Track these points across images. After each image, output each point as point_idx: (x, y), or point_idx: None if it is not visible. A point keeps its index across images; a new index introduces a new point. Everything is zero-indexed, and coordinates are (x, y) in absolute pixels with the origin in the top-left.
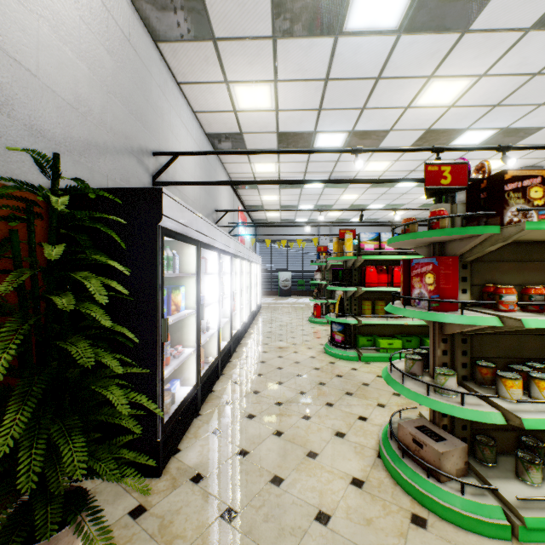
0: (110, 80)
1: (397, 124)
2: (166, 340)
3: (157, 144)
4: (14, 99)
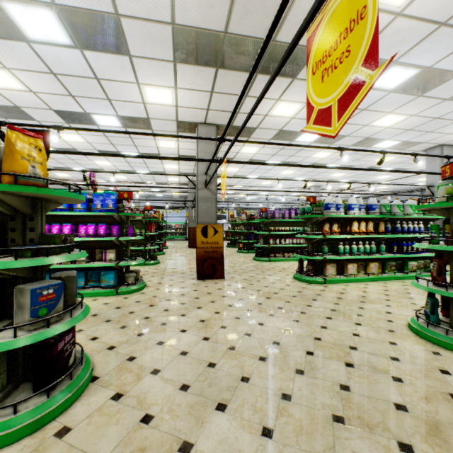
0: None
1: (102, 168)
2: None
3: None
4: None
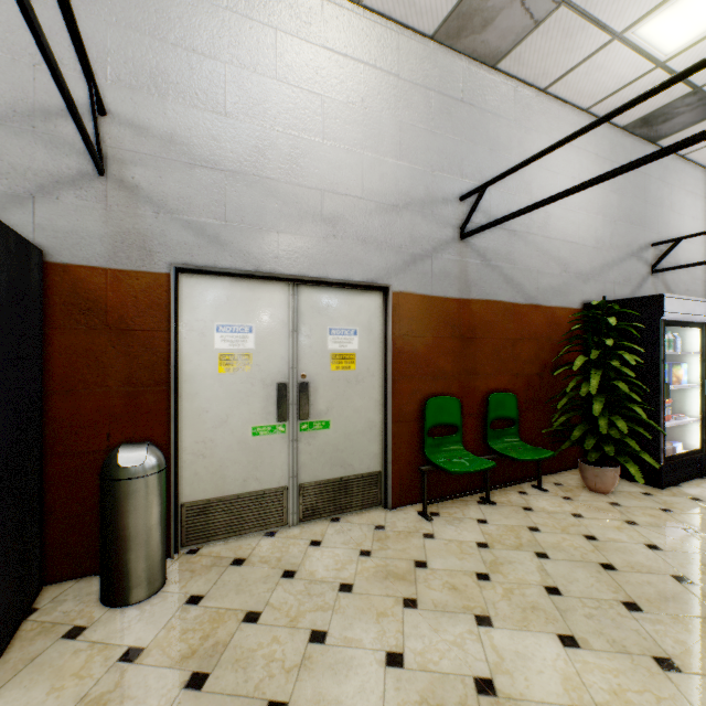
0: (615, 211)
1: None
2: (667, 398)
3: (655, 234)
4: (569, 263)
